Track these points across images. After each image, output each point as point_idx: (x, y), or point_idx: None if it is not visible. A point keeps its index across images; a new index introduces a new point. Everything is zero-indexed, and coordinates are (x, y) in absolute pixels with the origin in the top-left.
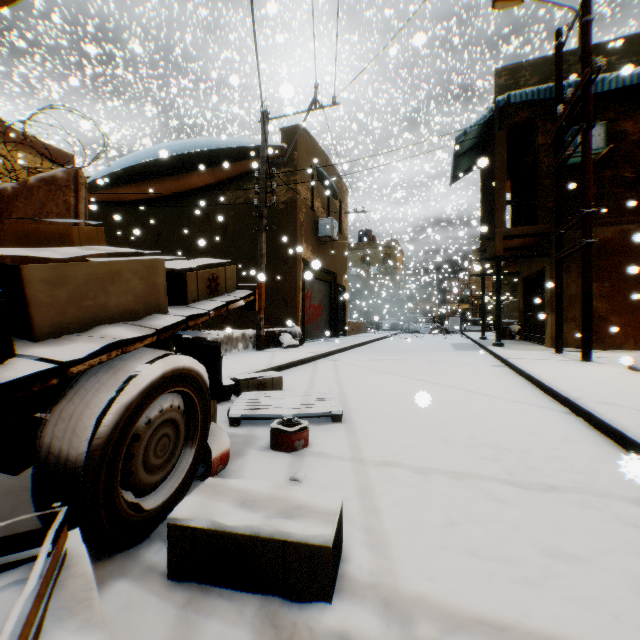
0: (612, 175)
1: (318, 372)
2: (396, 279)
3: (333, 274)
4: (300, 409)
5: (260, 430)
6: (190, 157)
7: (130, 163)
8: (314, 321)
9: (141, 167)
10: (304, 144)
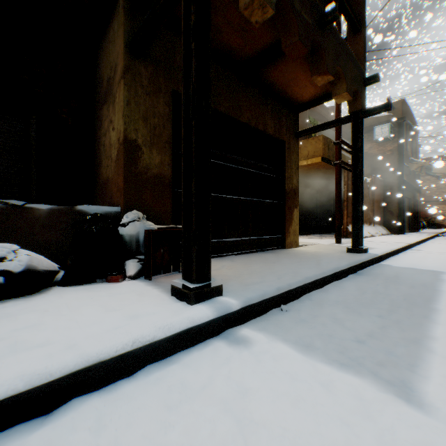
0: None
1: None
2: None
3: None
4: None
5: None
6: None
7: None
8: None
9: None
10: None
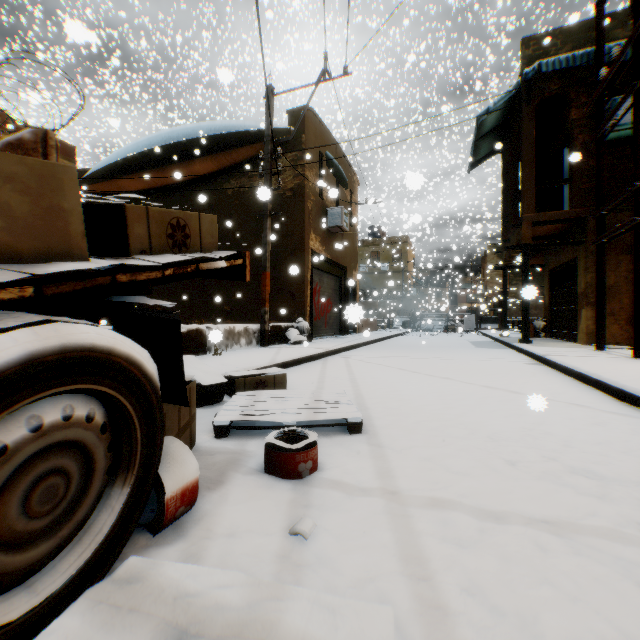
0: None
1: (328, 370)
2: (407, 276)
3: (343, 268)
4: (307, 415)
5: (253, 443)
6: (192, 144)
7: (131, 152)
8: (323, 317)
9: (142, 156)
10: (312, 127)
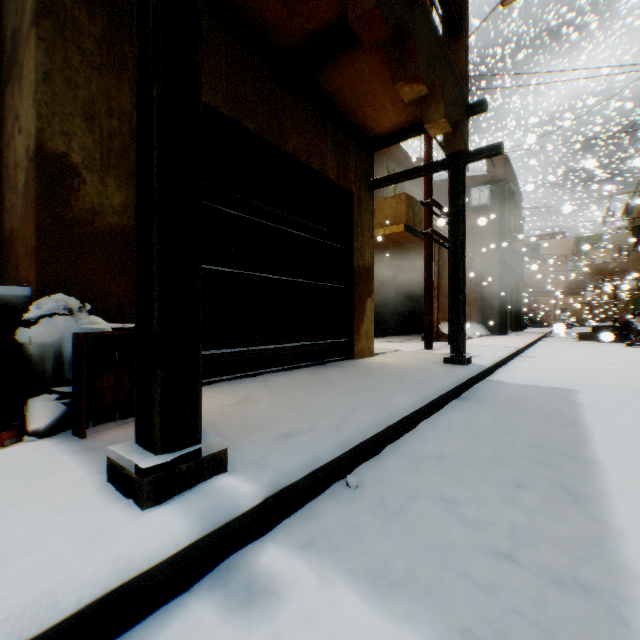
0: None
1: None
2: None
3: None
4: None
5: None
6: None
7: None
8: None
9: None
10: None
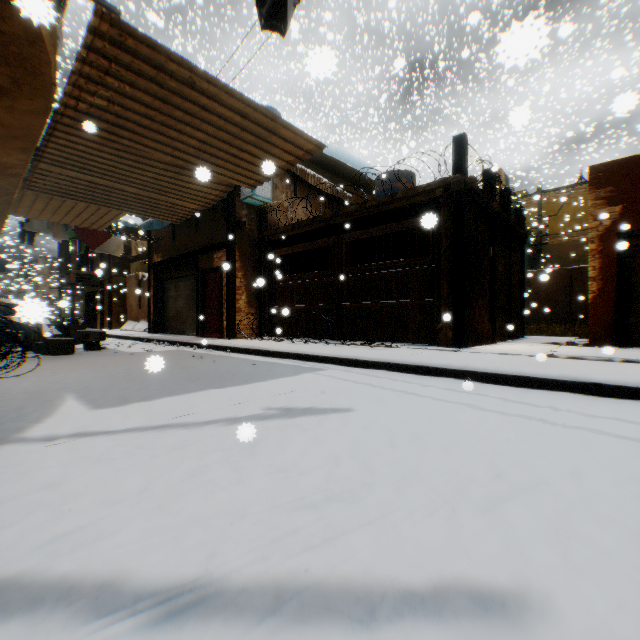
0: (126, 256)
1: None
2: None
3: None
4: None
5: None
6: None
7: None
8: None
9: None
10: None
